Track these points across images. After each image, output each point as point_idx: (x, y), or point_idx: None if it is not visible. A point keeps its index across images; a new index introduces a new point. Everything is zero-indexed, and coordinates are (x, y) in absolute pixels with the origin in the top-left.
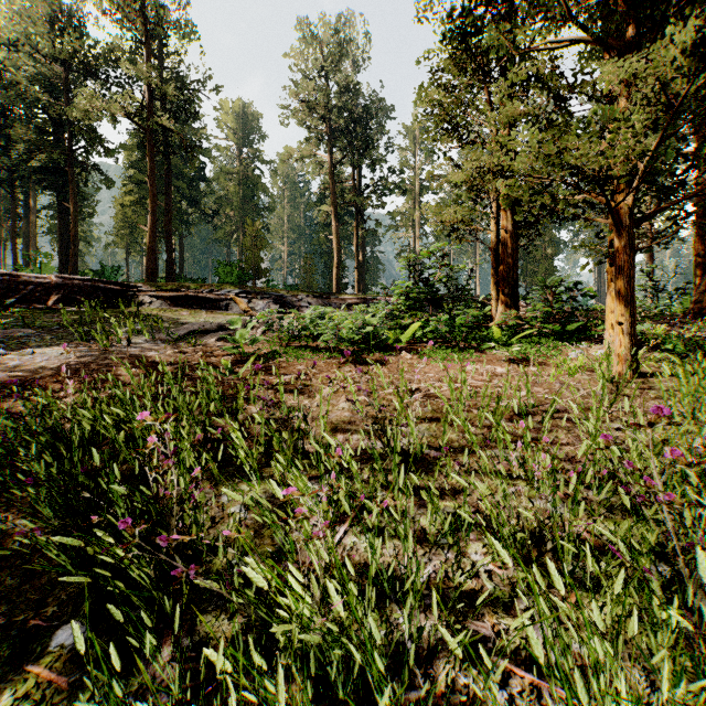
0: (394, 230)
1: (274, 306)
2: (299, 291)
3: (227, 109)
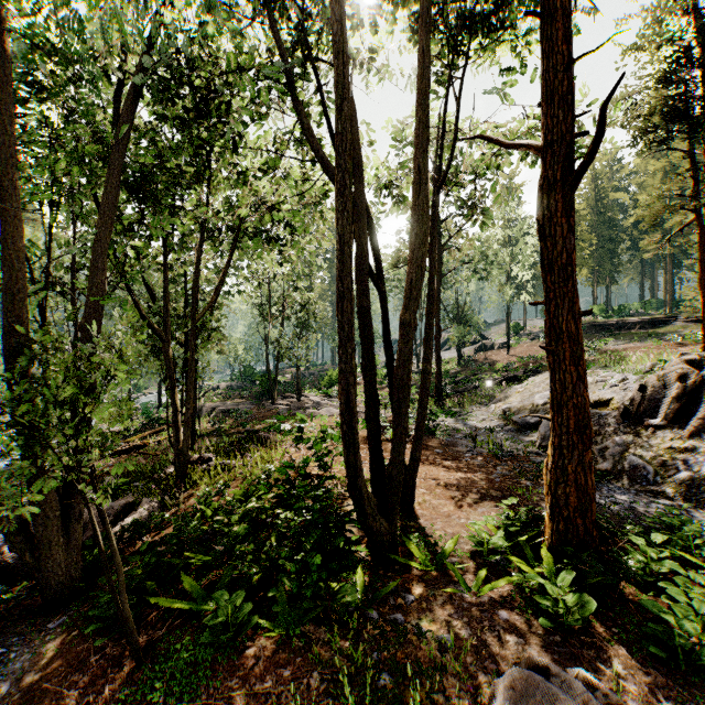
0: None
1: None
2: None
3: None
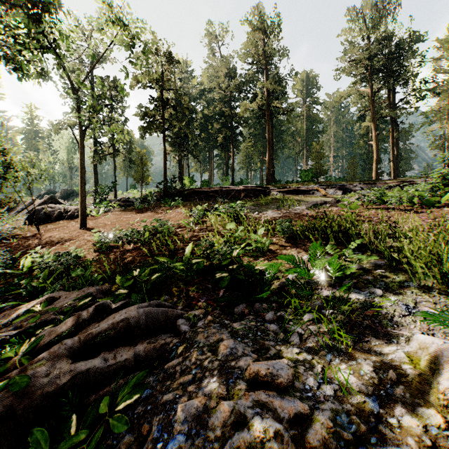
0: (426, 125)
1: (339, 191)
2: (353, 181)
3: (297, 80)
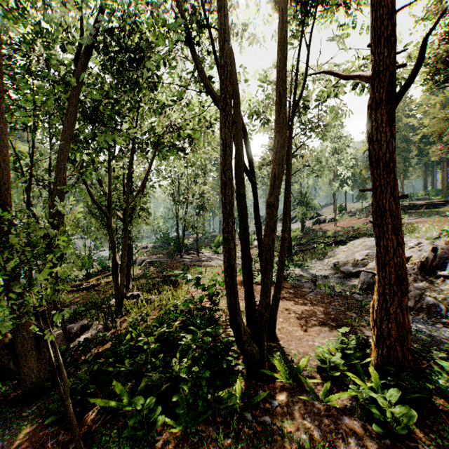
0: None
1: None
2: None
3: None
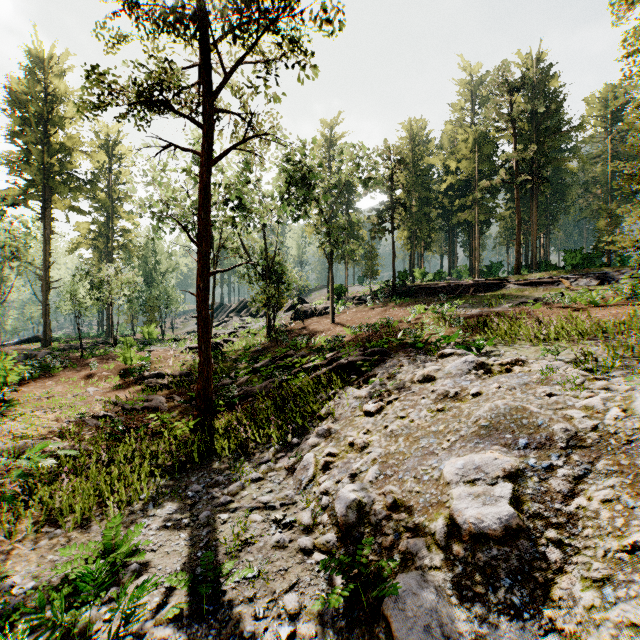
0: None
1: (594, 281)
2: (626, 266)
3: (593, 102)
